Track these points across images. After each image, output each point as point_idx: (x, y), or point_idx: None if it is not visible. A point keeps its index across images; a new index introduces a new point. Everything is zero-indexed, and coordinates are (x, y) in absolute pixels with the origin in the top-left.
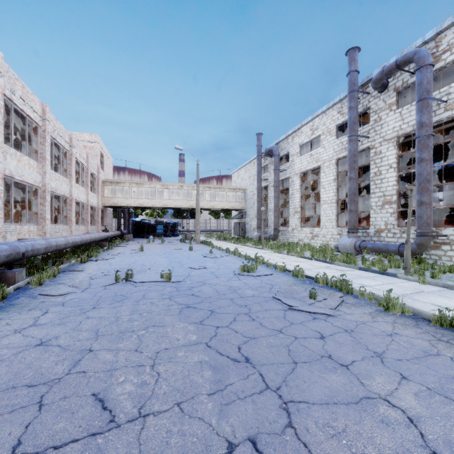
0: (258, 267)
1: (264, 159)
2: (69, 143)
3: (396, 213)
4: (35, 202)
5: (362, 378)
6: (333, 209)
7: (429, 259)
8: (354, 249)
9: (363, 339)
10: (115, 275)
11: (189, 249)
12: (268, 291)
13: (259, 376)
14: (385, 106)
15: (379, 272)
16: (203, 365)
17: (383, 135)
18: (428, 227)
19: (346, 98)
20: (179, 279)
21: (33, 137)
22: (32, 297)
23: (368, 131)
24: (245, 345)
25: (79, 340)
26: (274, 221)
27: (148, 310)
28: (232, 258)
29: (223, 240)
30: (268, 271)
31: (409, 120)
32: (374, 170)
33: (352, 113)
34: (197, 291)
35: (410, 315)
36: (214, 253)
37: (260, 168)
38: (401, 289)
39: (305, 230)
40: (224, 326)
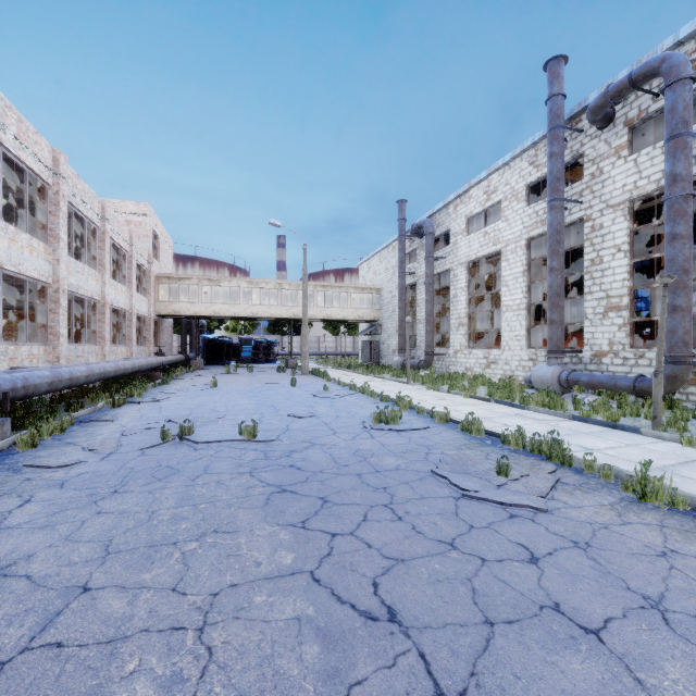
0: (403, 414)
1: (409, 242)
2: (100, 215)
3: (629, 326)
4: (41, 308)
5: (636, 667)
6: (522, 320)
7: (685, 401)
8: (558, 384)
9: (614, 564)
10: (162, 430)
11: (290, 383)
12: (423, 459)
13: (420, 659)
14: (609, 150)
15: (607, 423)
16: (302, 629)
17: (606, 198)
18: (686, 348)
19: (543, 141)
20: (271, 435)
21: (39, 203)
22: (14, 470)
23: (580, 193)
24: (386, 577)
25: (70, 563)
26: (427, 339)
27: (210, 497)
28: (359, 399)
29: (346, 368)
30: (420, 421)
31: (651, 172)
32: (590, 256)
33: (555, 164)
34: (300, 458)
35: (687, 509)
36: (331, 390)
37: (404, 255)
38: (655, 457)
39: (476, 353)
40: (346, 533)
